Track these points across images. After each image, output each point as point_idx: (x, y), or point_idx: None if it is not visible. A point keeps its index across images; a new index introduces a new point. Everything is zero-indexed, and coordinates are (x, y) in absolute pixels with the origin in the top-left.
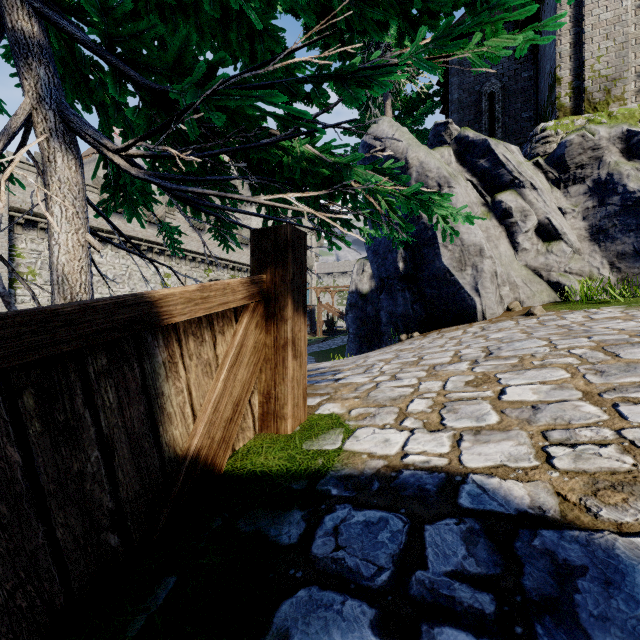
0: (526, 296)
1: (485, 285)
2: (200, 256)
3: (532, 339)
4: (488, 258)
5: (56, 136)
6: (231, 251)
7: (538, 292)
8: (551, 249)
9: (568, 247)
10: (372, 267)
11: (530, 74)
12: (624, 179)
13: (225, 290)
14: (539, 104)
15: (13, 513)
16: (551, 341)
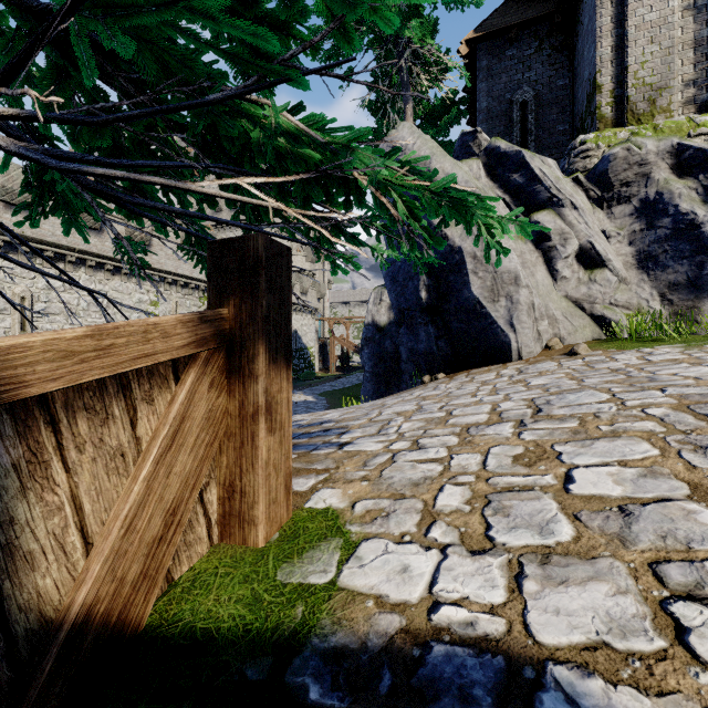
0: (567, 332)
1: (521, 319)
2: (194, 281)
3: (588, 390)
4: (524, 287)
5: None
6: None
7: (580, 327)
8: (594, 278)
9: (613, 276)
10: (390, 296)
11: (566, 82)
12: (675, 199)
13: (148, 334)
14: (576, 116)
15: None
16: (614, 394)
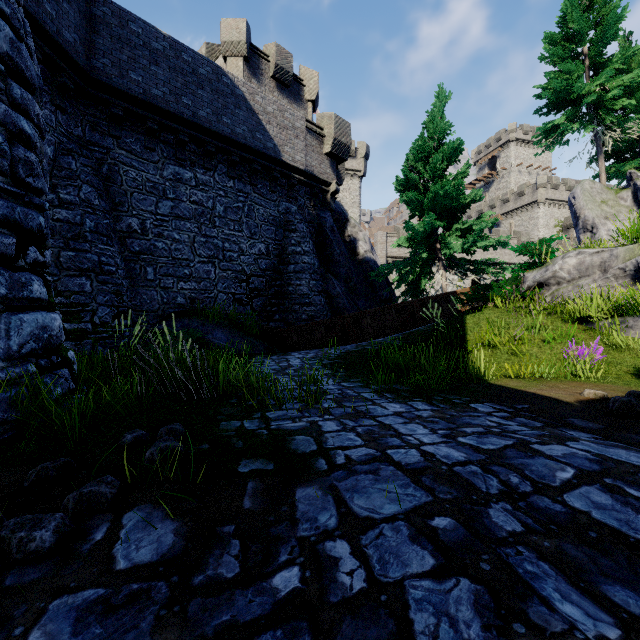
0: None
1: None
2: None
3: None
4: None
5: (443, 270)
6: (510, 255)
7: None
8: None
9: None
10: None
11: None
12: None
13: (465, 289)
14: None
15: (445, 308)
16: None
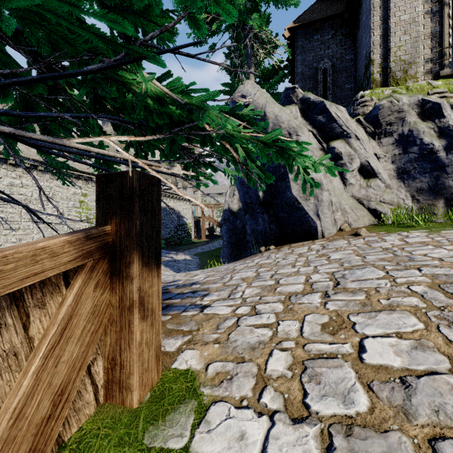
0: (353, 219)
1: (324, 211)
2: None
3: (369, 267)
4: (326, 191)
5: None
6: None
7: (361, 216)
8: (370, 184)
9: (382, 183)
10: (239, 194)
11: (351, 57)
12: (421, 134)
13: (37, 256)
14: (357, 79)
15: None
16: (387, 272)
